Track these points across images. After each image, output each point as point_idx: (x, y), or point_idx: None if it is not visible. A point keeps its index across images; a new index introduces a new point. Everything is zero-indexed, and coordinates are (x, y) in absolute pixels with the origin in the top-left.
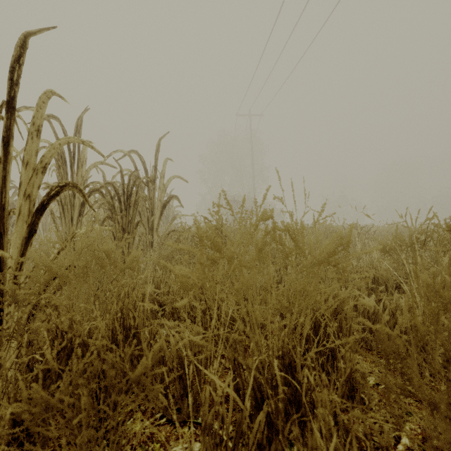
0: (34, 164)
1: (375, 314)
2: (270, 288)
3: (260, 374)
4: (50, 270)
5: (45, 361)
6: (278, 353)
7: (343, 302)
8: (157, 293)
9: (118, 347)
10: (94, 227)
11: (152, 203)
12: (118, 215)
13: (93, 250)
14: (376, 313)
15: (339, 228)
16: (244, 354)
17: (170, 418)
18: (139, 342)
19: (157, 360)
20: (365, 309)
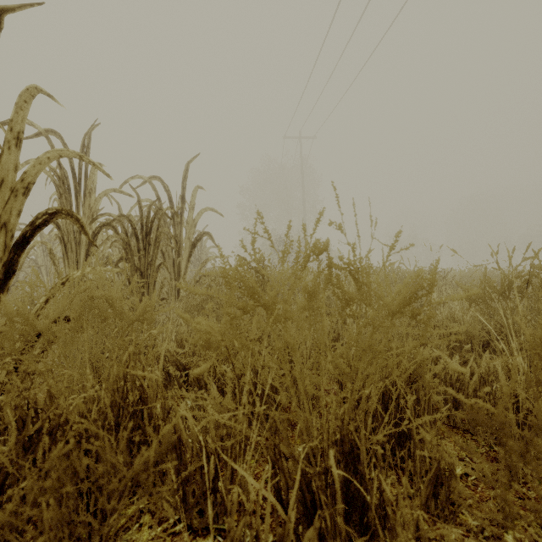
0: (12, 183)
1: (460, 381)
2: (324, 348)
3: (311, 464)
4: (28, 324)
5: (9, 450)
6: (335, 437)
7: (421, 366)
8: (181, 353)
9: (119, 427)
10: (97, 269)
11: (178, 241)
12: (134, 255)
13: (90, 297)
14: (462, 379)
15: (409, 273)
16: (288, 440)
17: (189, 523)
18: (150, 419)
19: (168, 447)
20: (446, 374)
